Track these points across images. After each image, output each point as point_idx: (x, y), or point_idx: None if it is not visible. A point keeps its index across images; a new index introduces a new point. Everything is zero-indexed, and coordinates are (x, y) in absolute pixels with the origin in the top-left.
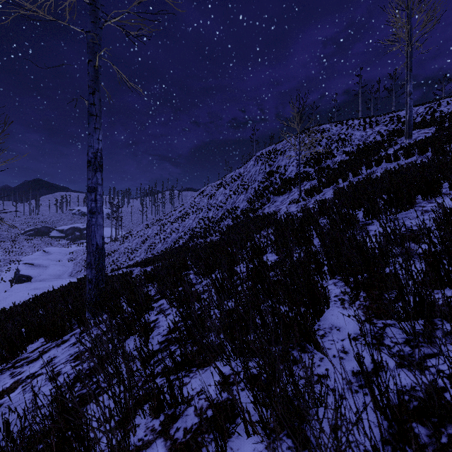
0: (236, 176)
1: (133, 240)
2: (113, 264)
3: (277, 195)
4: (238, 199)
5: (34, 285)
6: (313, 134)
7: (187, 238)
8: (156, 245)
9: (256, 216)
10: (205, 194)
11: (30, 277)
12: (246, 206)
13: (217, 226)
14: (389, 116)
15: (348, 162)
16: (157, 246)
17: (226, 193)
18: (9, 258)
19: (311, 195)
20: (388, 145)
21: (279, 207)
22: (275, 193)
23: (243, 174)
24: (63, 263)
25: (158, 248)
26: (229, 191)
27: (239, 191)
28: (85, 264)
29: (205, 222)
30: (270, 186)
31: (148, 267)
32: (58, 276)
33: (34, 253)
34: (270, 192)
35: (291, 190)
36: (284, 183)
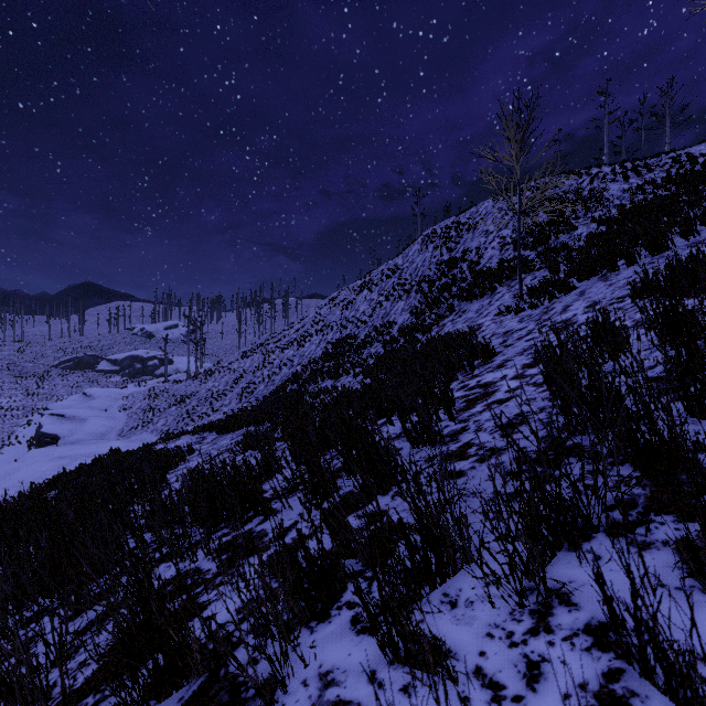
0: (389, 270)
1: (222, 377)
2: (187, 417)
3: (466, 299)
4: (393, 309)
5: (60, 451)
6: (528, 193)
7: (306, 376)
8: (256, 386)
9: (431, 339)
10: (337, 302)
11: (57, 436)
12: (408, 321)
13: (358, 356)
14: (668, 156)
15: (611, 234)
16: (257, 388)
17: (372, 300)
18: (32, 405)
19: (548, 297)
20: (701, 195)
21: (476, 321)
22: (462, 297)
23: (401, 267)
24: (111, 413)
25: (259, 391)
26: (377, 295)
27: (396, 294)
28: (144, 416)
29: (336, 349)
30: (453, 284)
31: (230, 433)
32: (101, 435)
33: (68, 398)
34: (453, 295)
35: (494, 290)
36: (479, 278)
